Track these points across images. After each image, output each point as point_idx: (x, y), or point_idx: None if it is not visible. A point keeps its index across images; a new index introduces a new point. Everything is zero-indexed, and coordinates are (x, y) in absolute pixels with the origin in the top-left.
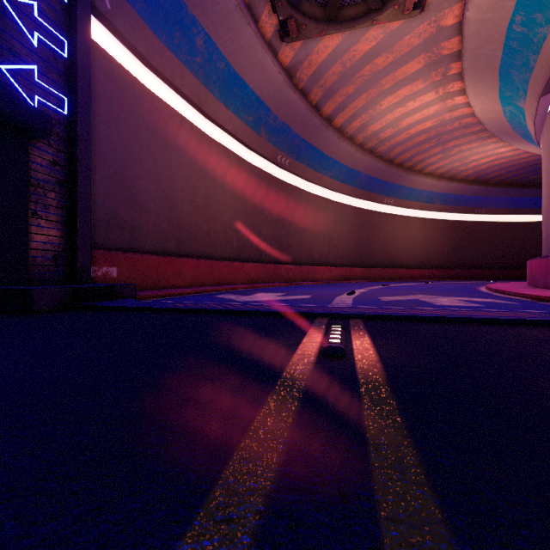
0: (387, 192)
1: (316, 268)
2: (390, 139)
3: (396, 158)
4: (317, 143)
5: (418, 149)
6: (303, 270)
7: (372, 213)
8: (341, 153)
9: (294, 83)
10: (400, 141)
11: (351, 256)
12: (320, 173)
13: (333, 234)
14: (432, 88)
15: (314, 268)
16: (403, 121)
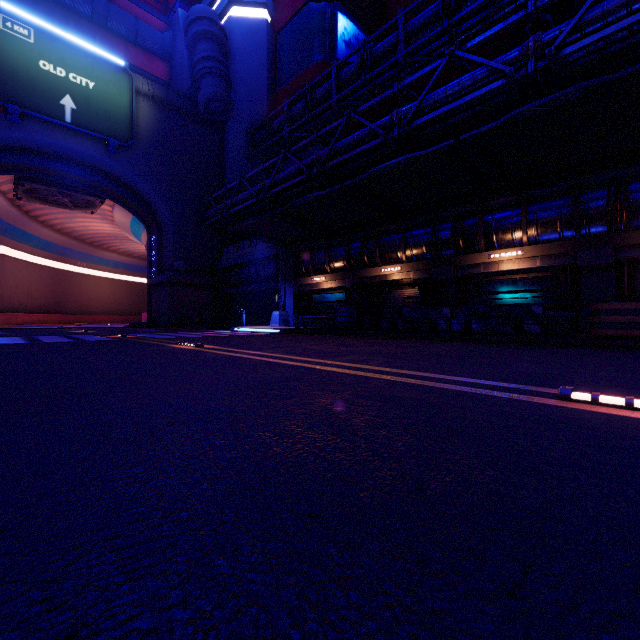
0: (80, 258)
1: (18, 315)
2: (83, 231)
3: (88, 239)
4: (23, 227)
5: (103, 239)
6: (8, 316)
7: (67, 272)
8: (42, 233)
9: (13, 203)
10: (90, 233)
11: (49, 305)
12: (21, 243)
13: (31, 288)
14: (107, 223)
15: (16, 315)
16: (91, 227)
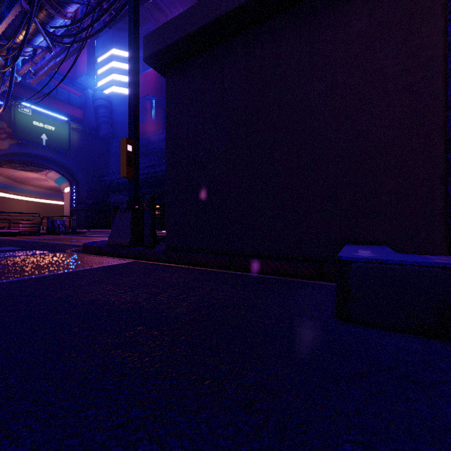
0: (11, 189)
1: None
2: (18, 176)
3: (18, 179)
4: None
5: (28, 179)
6: None
7: (3, 198)
8: None
9: None
10: (22, 177)
11: None
12: None
13: None
14: (38, 174)
15: None
16: (25, 175)
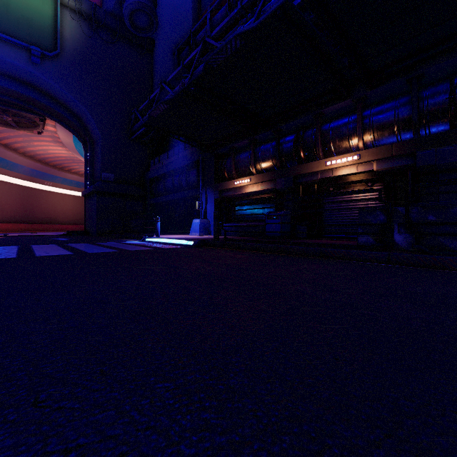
0: (47, 178)
1: None
2: (44, 155)
3: (51, 162)
4: None
5: (63, 162)
6: None
7: (36, 190)
8: (8, 156)
9: None
10: (51, 157)
11: (18, 216)
12: None
13: (1, 202)
14: (60, 146)
15: None
16: (49, 151)
